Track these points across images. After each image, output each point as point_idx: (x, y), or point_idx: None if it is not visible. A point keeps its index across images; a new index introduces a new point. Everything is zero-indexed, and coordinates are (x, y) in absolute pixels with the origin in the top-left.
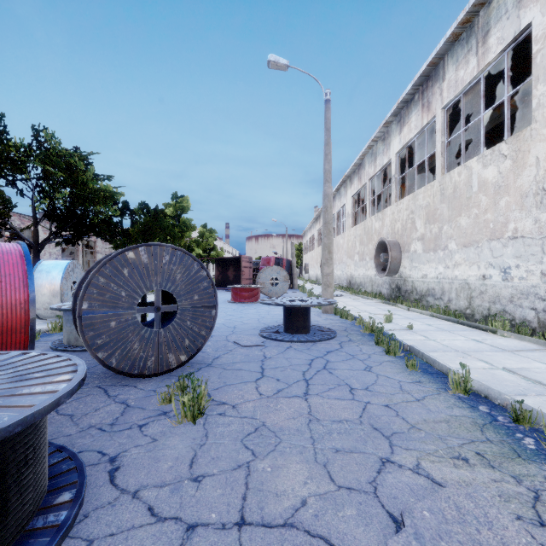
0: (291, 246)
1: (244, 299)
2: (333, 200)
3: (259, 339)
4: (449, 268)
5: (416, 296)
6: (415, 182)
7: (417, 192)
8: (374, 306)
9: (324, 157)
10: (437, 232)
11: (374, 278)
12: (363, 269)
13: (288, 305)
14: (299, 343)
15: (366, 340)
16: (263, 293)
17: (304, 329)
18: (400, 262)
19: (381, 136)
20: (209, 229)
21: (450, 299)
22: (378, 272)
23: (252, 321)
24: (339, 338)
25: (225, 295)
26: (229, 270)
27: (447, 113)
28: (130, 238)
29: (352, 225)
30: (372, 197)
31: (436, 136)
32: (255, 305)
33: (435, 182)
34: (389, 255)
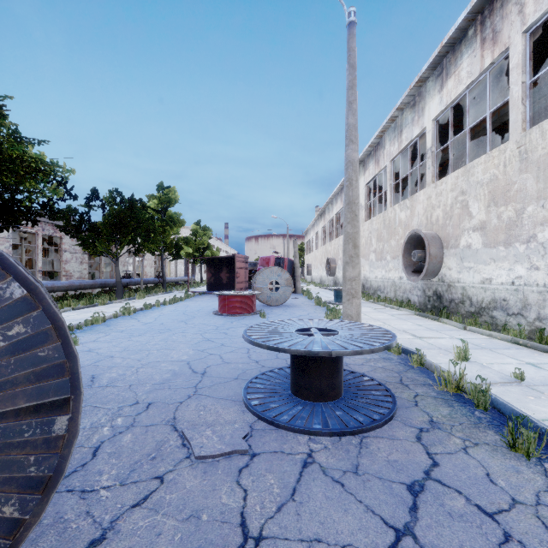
0: (293, 244)
1: (234, 311)
2: (340, 192)
3: (240, 425)
4: (538, 269)
5: (471, 308)
6: (467, 152)
7: (472, 163)
8: (410, 321)
9: (347, 106)
10: (512, 217)
11: (399, 282)
12: (382, 270)
13: (303, 352)
14: (328, 437)
15: (468, 424)
16: (260, 300)
17: (333, 391)
18: (441, 261)
19: (410, 101)
20: (203, 226)
21: (540, 316)
22: (408, 274)
23: (237, 354)
24: (405, 413)
25: (214, 302)
26: (222, 272)
27: (531, 39)
28: (100, 233)
29: (366, 219)
30: (394, 182)
31: (510, 76)
32: (248, 320)
33: (508, 145)
34: (427, 252)
